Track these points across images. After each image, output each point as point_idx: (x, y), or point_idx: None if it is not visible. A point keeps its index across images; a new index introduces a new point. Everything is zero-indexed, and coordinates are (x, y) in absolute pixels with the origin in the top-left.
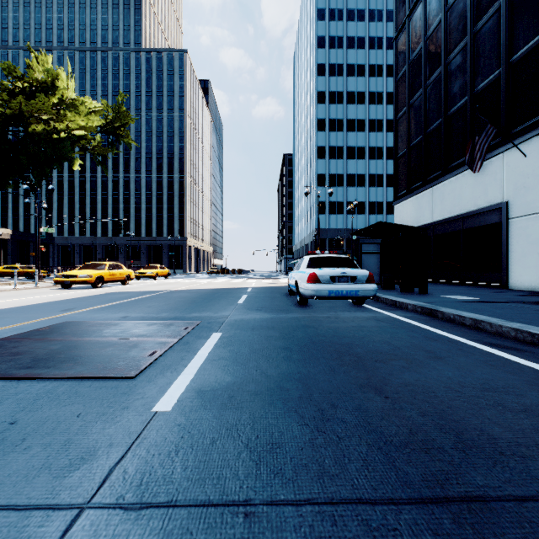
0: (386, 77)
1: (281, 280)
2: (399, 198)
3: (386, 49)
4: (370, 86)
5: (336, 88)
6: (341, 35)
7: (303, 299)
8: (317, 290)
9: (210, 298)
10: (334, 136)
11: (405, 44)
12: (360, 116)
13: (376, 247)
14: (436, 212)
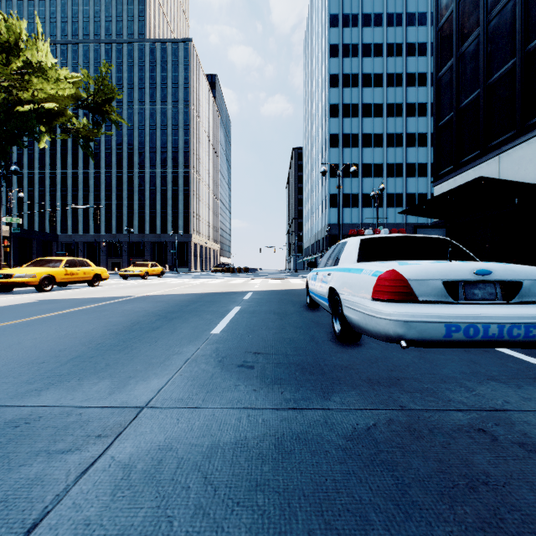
0: (405, 56)
1: (292, 281)
2: (443, 176)
3: (405, 26)
4: (388, 67)
5: (350, 70)
6: (356, 13)
7: (351, 331)
8: (412, 321)
9: (173, 316)
10: (348, 123)
11: None
12: (376, 100)
13: (438, 232)
14: None
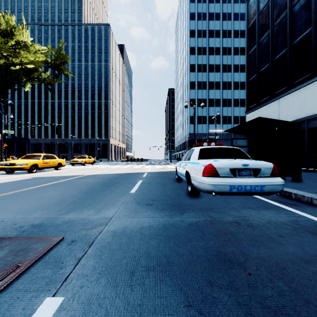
0: (233, 37)
1: (168, 166)
2: (250, 109)
3: (233, 20)
4: (223, 43)
5: (202, 45)
6: (205, 12)
7: (195, 190)
8: (216, 184)
9: (109, 185)
10: (201, 75)
11: (255, 1)
12: (216, 62)
13: (244, 141)
14: (282, 117)
